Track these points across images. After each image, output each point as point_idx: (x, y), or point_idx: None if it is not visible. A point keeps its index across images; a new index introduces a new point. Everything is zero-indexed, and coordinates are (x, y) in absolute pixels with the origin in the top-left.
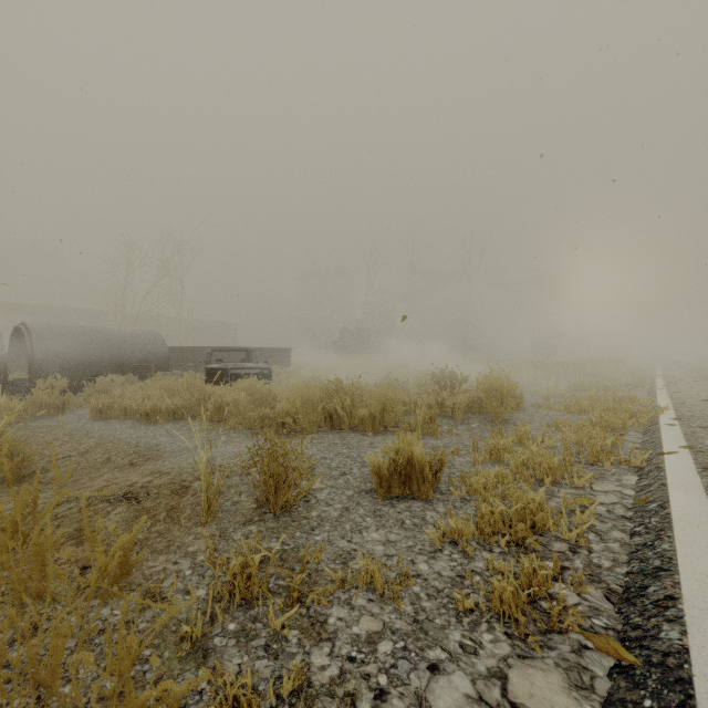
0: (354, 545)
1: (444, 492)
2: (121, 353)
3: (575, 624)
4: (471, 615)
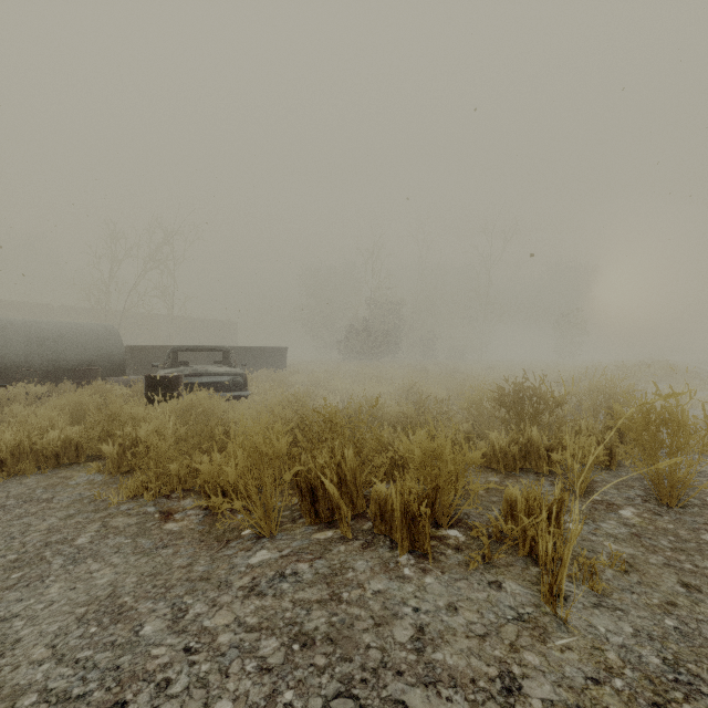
0: None
1: None
2: (56, 353)
3: None
4: None
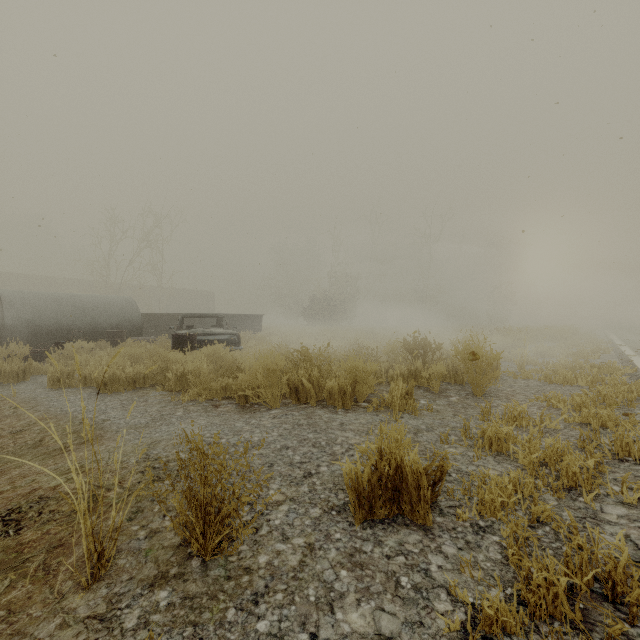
0: None
1: (445, 512)
2: (94, 319)
3: None
4: None
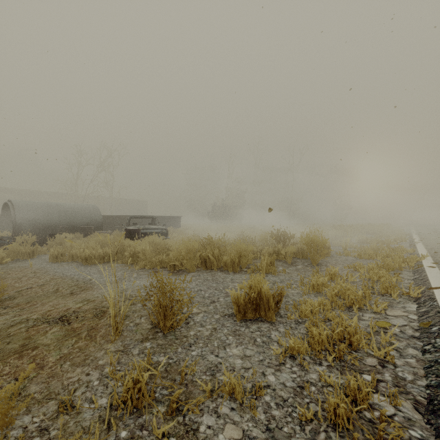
0: (220, 359)
1: (283, 316)
2: (72, 219)
3: (398, 437)
4: (311, 424)
